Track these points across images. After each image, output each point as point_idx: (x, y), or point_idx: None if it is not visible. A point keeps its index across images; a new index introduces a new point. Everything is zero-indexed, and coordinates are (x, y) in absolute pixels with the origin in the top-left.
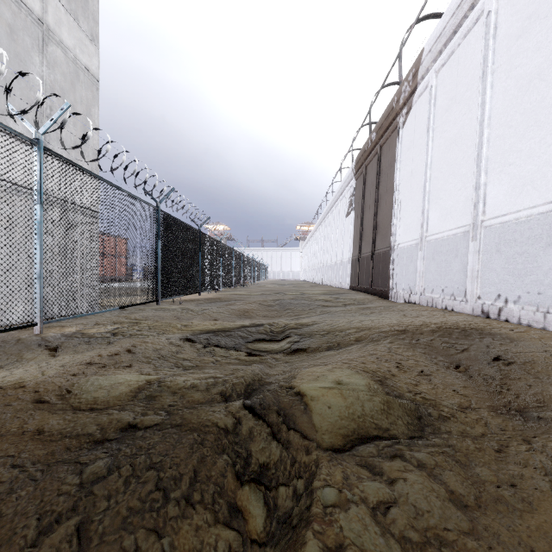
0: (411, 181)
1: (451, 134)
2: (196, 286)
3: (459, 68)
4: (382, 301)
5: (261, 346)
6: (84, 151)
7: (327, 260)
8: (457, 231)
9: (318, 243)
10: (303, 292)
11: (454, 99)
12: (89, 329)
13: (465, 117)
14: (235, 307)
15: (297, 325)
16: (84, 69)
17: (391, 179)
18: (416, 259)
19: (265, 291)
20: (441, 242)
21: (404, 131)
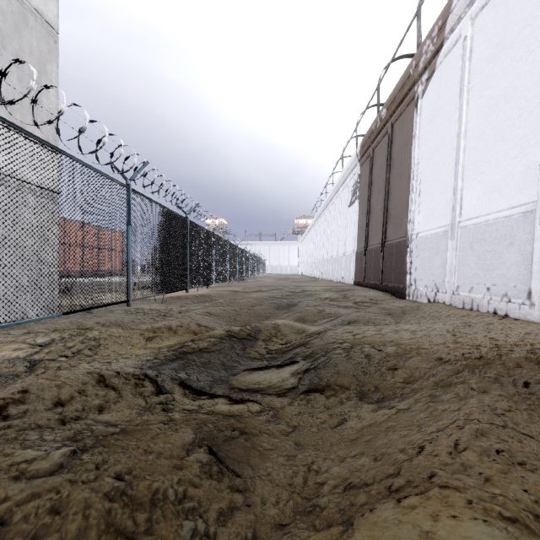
0: (436, 157)
1: (498, 90)
2: (182, 282)
3: (509, 3)
4: (398, 299)
5: (252, 377)
6: (35, 115)
7: (327, 253)
8: (512, 212)
9: (317, 236)
10: (303, 288)
11: (503, 44)
12: (4, 348)
13: (522, 63)
14: (225, 308)
15: (304, 339)
16: (35, 13)
17: (406, 159)
18: (444, 249)
19: (262, 287)
20: (484, 228)
21: (423, 101)
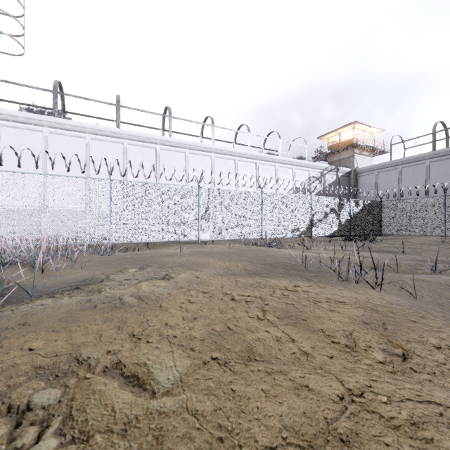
0: None
1: None
2: None
3: None
4: None
5: None
6: None
7: None
8: None
9: None
10: None
11: None
12: None
13: None
14: None
15: None
16: None
17: None
18: None
19: None
20: None
21: None
